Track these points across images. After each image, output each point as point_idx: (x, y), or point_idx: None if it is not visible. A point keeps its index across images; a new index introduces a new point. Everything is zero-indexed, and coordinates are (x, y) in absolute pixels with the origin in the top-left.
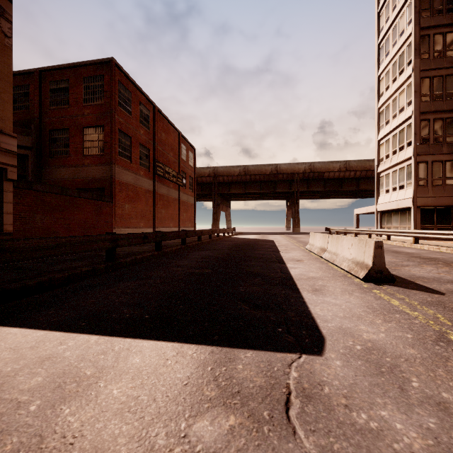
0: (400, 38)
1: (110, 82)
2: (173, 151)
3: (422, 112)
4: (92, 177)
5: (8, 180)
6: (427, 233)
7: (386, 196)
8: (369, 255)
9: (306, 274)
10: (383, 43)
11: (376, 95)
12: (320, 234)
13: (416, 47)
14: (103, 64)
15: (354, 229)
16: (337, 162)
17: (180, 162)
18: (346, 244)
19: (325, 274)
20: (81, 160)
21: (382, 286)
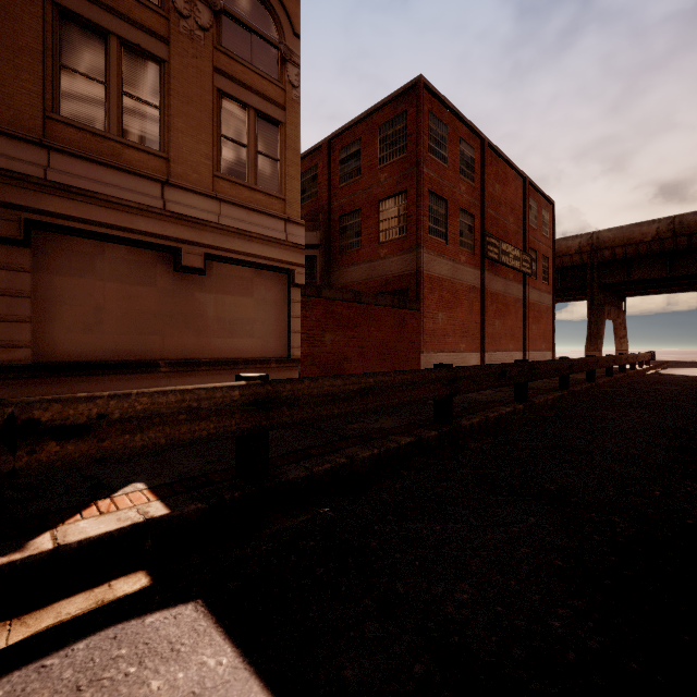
0: None
1: (415, 118)
2: (513, 213)
3: None
4: (390, 274)
5: (295, 286)
6: None
7: None
8: None
9: None
10: None
11: None
12: None
13: None
14: (406, 94)
15: None
16: None
17: (527, 231)
18: None
19: None
20: (376, 251)
21: None
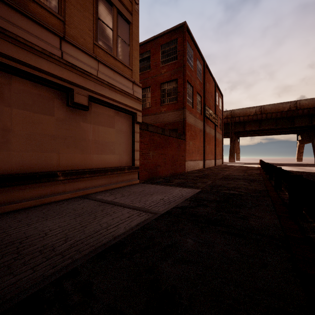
0: None
1: (182, 42)
2: (212, 97)
3: None
4: (167, 121)
5: (136, 123)
6: None
7: None
8: None
9: None
10: None
11: None
12: None
13: None
14: (176, 30)
15: None
16: None
17: (216, 106)
18: None
19: None
20: (159, 109)
21: None
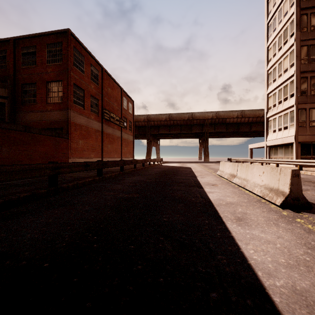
0: (285, 17)
1: (66, 47)
2: (116, 102)
3: (302, 72)
4: (53, 119)
5: None
6: (310, 162)
7: (273, 135)
8: (285, 183)
9: (224, 200)
10: (271, 22)
11: (265, 60)
12: (230, 163)
13: (297, 22)
14: (62, 34)
15: (249, 159)
16: (236, 111)
17: (122, 110)
18: (257, 172)
19: (241, 199)
20: (45, 106)
21: (301, 213)
